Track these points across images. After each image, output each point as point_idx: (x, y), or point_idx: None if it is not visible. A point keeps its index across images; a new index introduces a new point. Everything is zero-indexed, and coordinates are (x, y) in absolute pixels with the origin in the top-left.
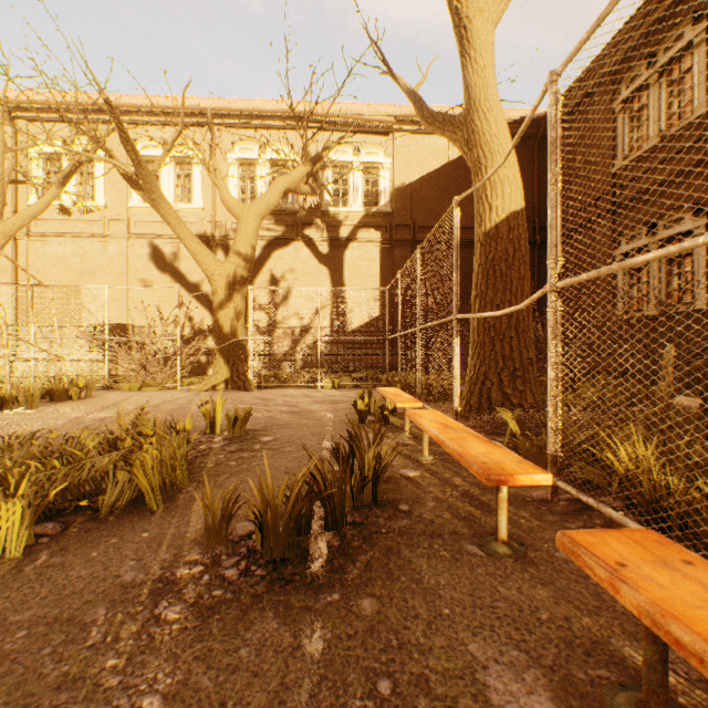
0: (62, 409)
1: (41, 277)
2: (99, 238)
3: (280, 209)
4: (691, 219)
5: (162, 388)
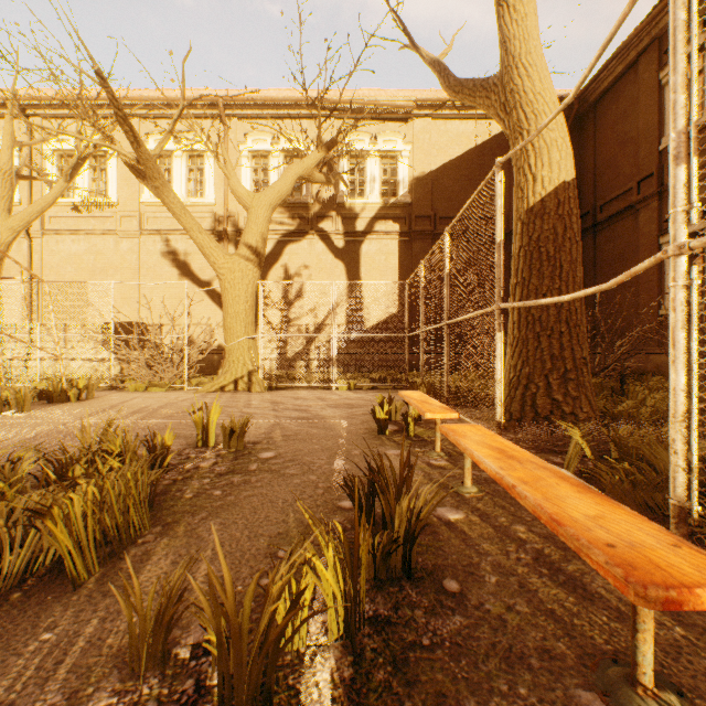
0: (54, 413)
1: (55, 275)
2: (111, 235)
3: (294, 202)
4: None
5: (168, 389)
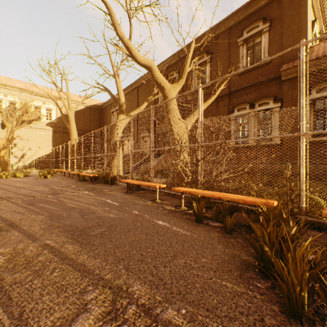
0: None
1: None
2: None
3: None
4: None
5: None
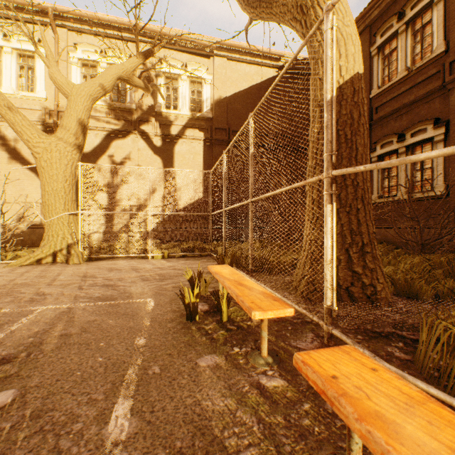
0: None
1: None
2: None
3: (119, 106)
4: (433, 129)
5: None
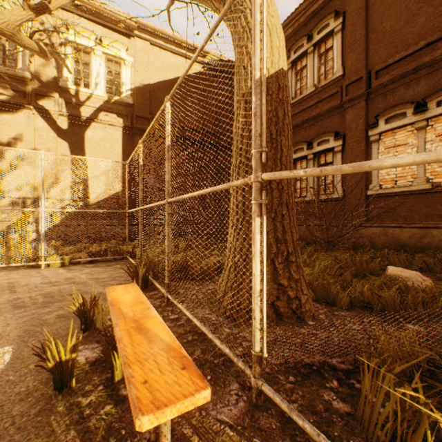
0: None
1: None
2: None
3: (6, 71)
4: (334, 141)
5: None
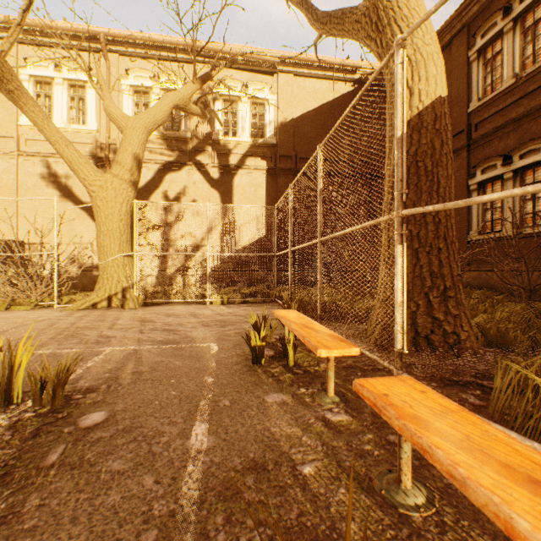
0: None
1: None
2: None
3: (173, 135)
4: None
5: (34, 307)
